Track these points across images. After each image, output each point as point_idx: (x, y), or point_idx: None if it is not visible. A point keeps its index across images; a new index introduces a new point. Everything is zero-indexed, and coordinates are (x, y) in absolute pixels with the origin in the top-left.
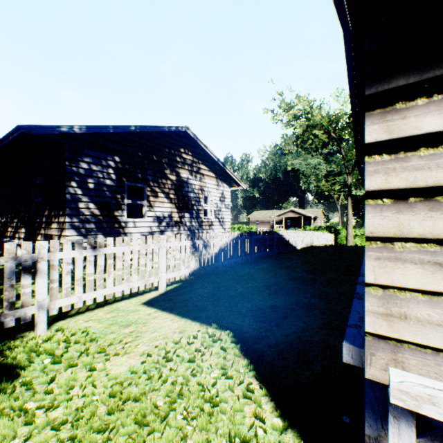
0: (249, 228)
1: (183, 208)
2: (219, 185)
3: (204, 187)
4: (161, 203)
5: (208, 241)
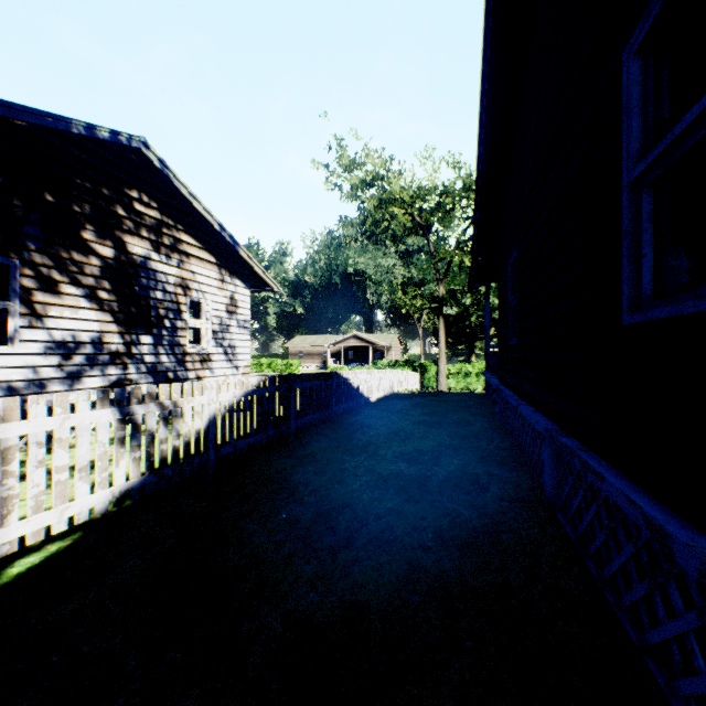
0: (288, 365)
1: (136, 322)
2: (226, 280)
3: (190, 281)
4: (70, 308)
5: (174, 404)
